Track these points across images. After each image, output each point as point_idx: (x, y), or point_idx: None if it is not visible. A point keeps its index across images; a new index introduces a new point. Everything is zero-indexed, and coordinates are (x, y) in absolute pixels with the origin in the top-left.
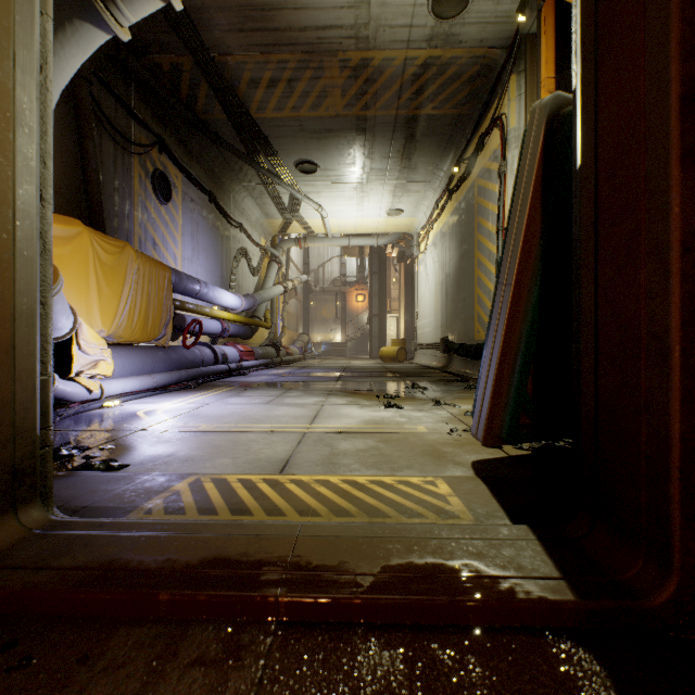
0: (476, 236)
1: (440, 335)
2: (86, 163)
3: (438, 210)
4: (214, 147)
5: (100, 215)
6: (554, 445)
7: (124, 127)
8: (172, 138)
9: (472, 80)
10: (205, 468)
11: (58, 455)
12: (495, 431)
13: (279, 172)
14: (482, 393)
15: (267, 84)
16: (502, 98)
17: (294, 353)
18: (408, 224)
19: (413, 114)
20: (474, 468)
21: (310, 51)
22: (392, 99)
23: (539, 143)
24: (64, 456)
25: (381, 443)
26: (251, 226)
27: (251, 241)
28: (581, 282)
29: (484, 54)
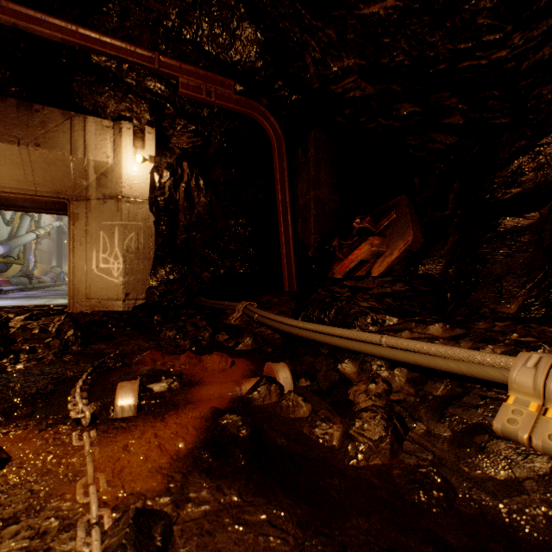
0: None
1: None
2: None
3: None
4: None
5: None
6: None
7: None
8: None
9: None
10: None
11: None
12: None
13: None
14: None
15: None
16: None
17: (47, 281)
18: None
19: None
20: None
21: None
22: None
23: None
24: None
25: None
26: None
27: None
28: None
29: None
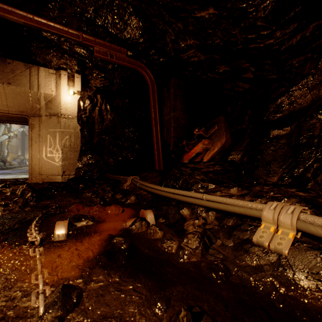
0: None
1: None
2: None
3: None
4: None
5: None
6: None
7: None
8: None
9: None
10: None
11: None
12: None
13: None
14: None
15: None
16: None
17: (15, 164)
18: None
19: None
20: None
21: None
22: None
23: None
24: None
25: None
26: None
27: None
28: None
29: None
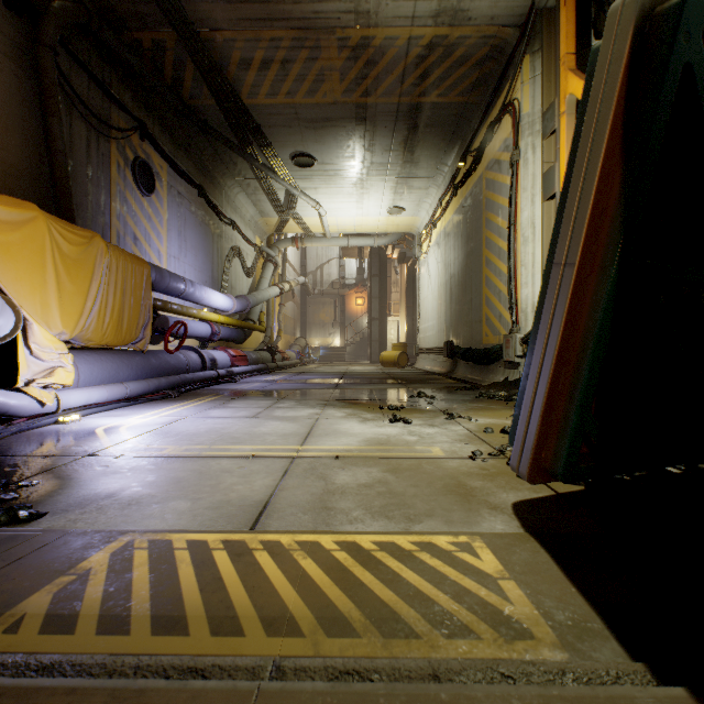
0: (484, 232)
1: (444, 338)
2: (51, 143)
3: (441, 207)
4: (203, 137)
5: (68, 203)
6: (612, 478)
7: (99, 108)
8: (155, 124)
9: (481, 64)
10: (150, 518)
11: None
12: (545, 465)
13: (274, 165)
14: (527, 413)
15: (259, 65)
16: (514, 82)
17: (291, 358)
18: (410, 223)
19: (416, 102)
20: (517, 516)
21: (305, 27)
22: (395, 84)
23: (623, 57)
24: None
25: (389, 474)
26: (245, 224)
27: (245, 240)
28: None
29: (495, 34)
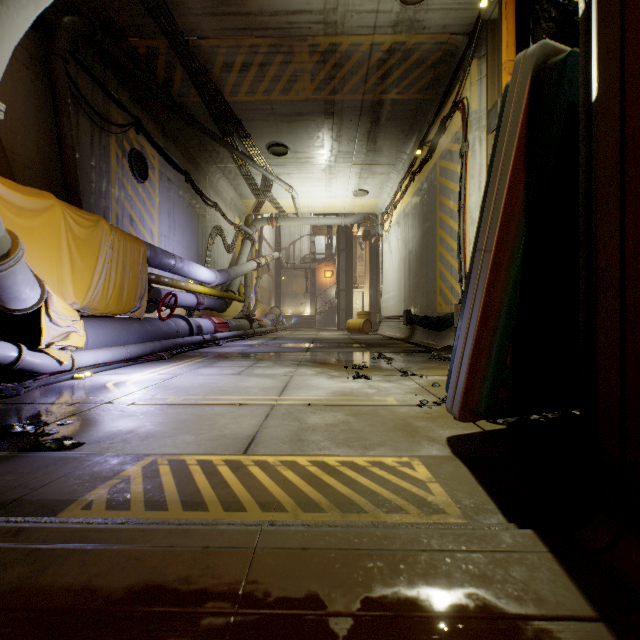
0: (438, 214)
1: (403, 308)
2: (62, 140)
3: (401, 191)
4: (190, 129)
5: (76, 191)
6: (529, 419)
7: (101, 107)
8: (149, 119)
9: (435, 66)
10: (165, 447)
11: (9, 432)
12: (472, 406)
13: (252, 154)
14: (458, 366)
15: (240, 68)
16: (463, 82)
17: (267, 325)
18: (373, 204)
19: (378, 99)
20: (449, 445)
21: (280, 36)
22: (359, 84)
23: (524, 97)
24: (16, 433)
25: (351, 417)
26: (226, 205)
27: (226, 220)
28: (598, 238)
29: (447, 41)
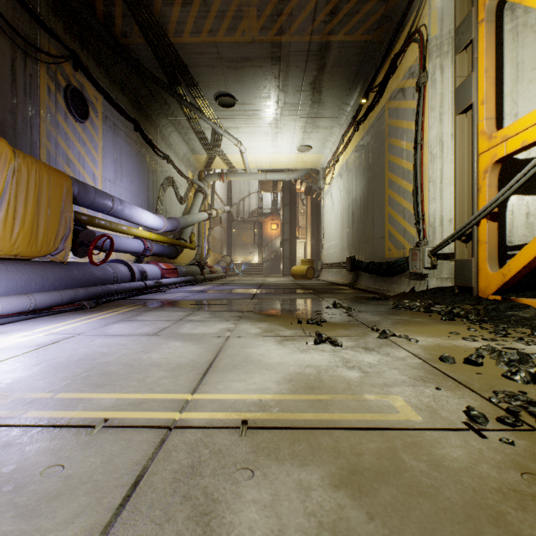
0: (386, 157)
1: (346, 254)
2: None
3: (344, 143)
4: (137, 77)
5: None
6: None
7: (26, 30)
8: (90, 59)
9: None
10: None
11: None
12: None
13: (201, 105)
14: None
15: None
16: (420, 10)
17: (218, 271)
18: (316, 160)
19: (326, 40)
20: None
21: None
22: (307, 21)
23: None
24: None
25: (349, 498)
26: (178, 159)
27: (178, 173)
28: None
29: None
